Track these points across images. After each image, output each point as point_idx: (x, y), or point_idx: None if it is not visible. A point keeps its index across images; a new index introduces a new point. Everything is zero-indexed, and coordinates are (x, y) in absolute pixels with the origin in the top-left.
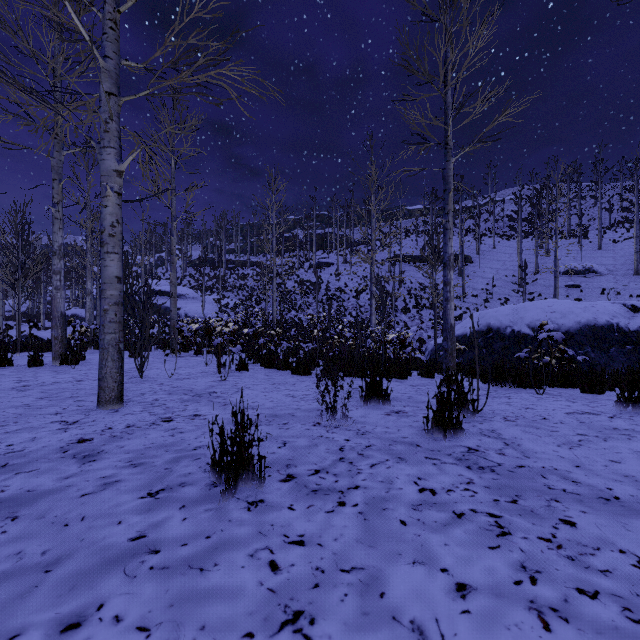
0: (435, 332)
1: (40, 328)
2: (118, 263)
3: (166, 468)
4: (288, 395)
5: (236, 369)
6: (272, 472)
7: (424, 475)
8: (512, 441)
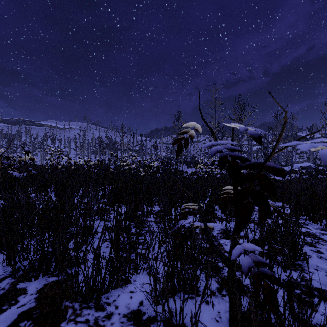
0: None
1: None
2: None
3: None
4: None
5: None
6: None
7: None
8: None
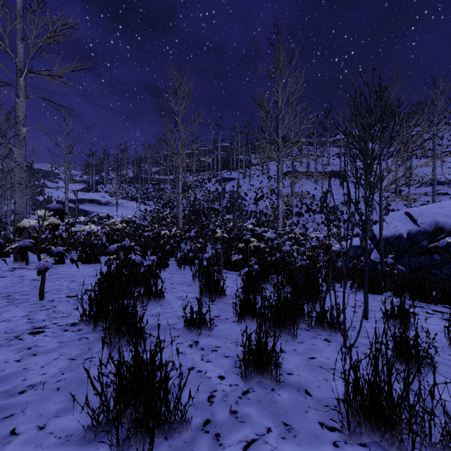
0: (381, 232)
1: None
2: None
3: None
4: None
5: None
6: None
7: None
8: None
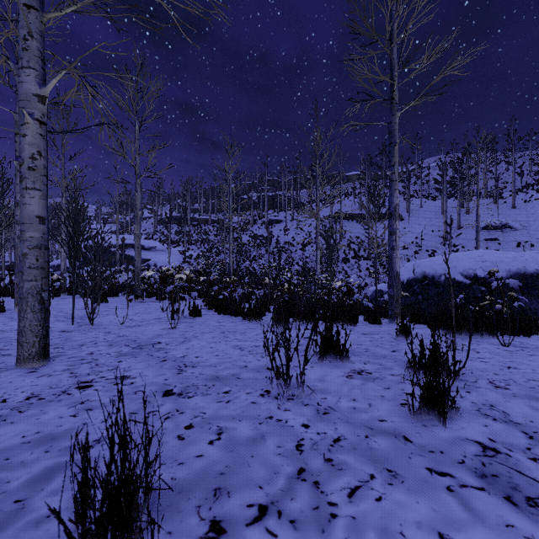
0: (376, 280)
1: None
2: (40, 201)
3: (18, 499)
4: (236, 347)
5: (190, 315)
6: (187, 513)
7: (446, 526)
8: (532, 429)
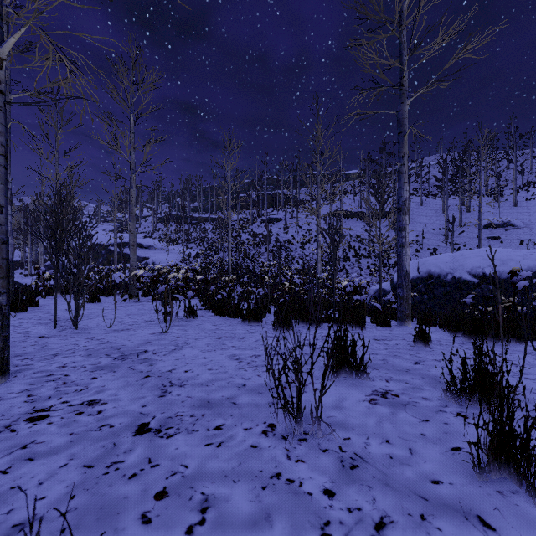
0: (380, 278)
1: (27, 275)
2: None
3: None
4: (233, 357)
5: (185, 317)
6: None
7: None
8: None
